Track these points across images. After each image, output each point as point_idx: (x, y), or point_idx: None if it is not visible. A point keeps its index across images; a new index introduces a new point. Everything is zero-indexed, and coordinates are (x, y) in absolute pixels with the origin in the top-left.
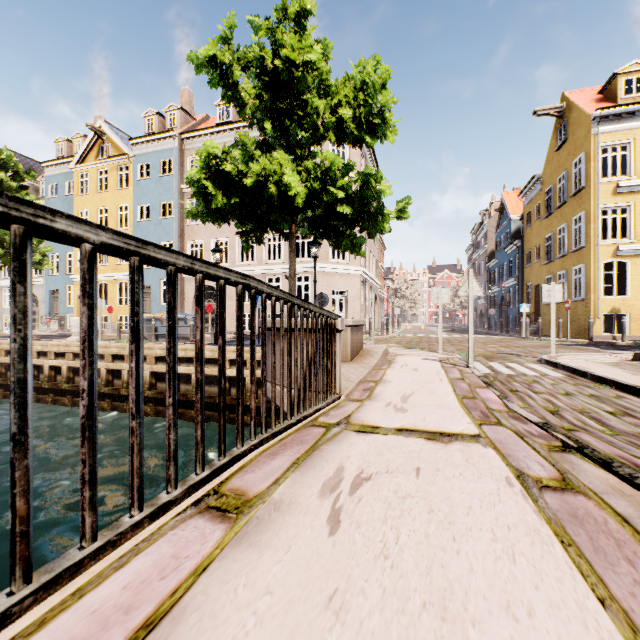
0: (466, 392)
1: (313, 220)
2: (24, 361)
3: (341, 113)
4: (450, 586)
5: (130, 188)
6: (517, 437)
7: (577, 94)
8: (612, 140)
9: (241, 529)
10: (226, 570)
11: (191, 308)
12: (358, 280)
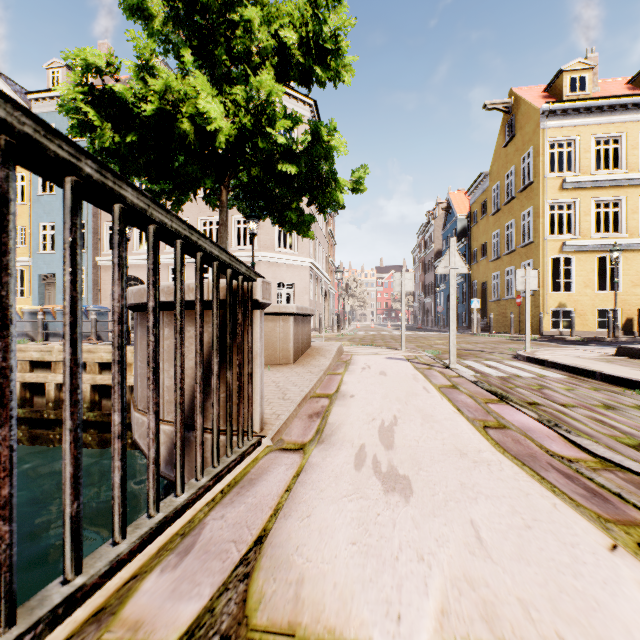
0: (480, 413)
1: (250, 188)
2: None
3: (282, 35)
4: None
5: None
6: None
7: (524, 91)
8: (559, 135)
9: None
10: None
11: (109, 302)
12: (307, 272)
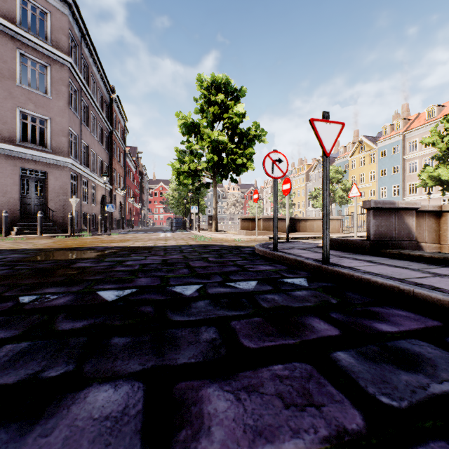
0: None
1: None
2: None
3: None
4: None
5: (375, 163)
6: None
7: None
8: None
9: None
10: None
11: None
12: None
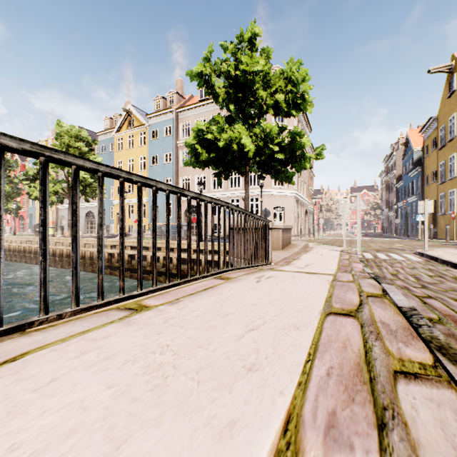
0: (345, 264)
1: (260, 163)
2: (180, 226)
3: (277, 97)
4: (287, 289)
5: (146, 145)
6: (351, 275)
7: None
8: None
9: (229, 281)
10: (226, 284)
11: (182, 220)
12: (292, 199)
